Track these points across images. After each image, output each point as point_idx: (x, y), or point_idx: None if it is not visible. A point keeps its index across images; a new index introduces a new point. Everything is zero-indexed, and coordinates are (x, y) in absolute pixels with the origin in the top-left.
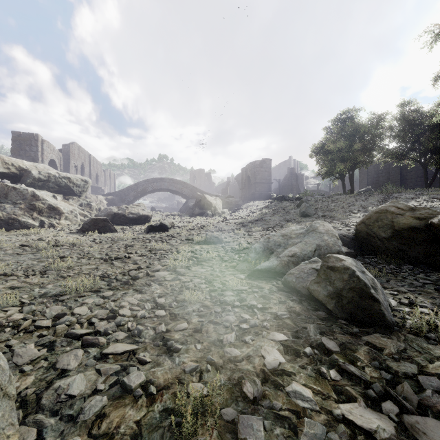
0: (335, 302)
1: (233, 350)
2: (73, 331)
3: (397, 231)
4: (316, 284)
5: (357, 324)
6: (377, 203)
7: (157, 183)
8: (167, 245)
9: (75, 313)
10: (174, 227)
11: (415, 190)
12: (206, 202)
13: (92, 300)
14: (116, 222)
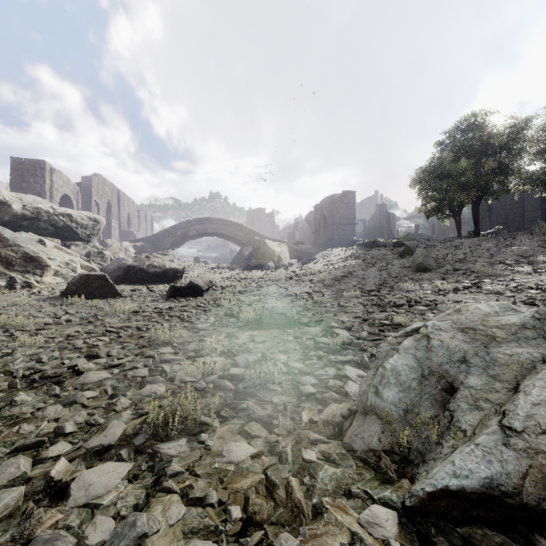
0: None
1: None
2: None
3: None
4: None
5: None
6: (540, 248)
7: (202, 226)
8: (186, 330)
9: None
10: (215, 289)
11: None
12: (267, 250)
13: None
14: (131, 279)
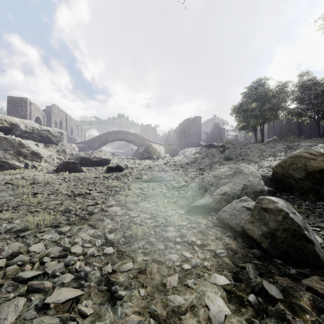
0: (270, 241)
1: (176, 298)
2: (20, 274)
3: (310, 173)
4: (250, 223)
5: (292, 263)
6: (283, 149)
7: (116, 135)
8: (121, 183)
9: (30, 250)
10: (128, 168)
11: (312, 139)
12: (152, 149)
13: (50, 235)
14: (84, 164)
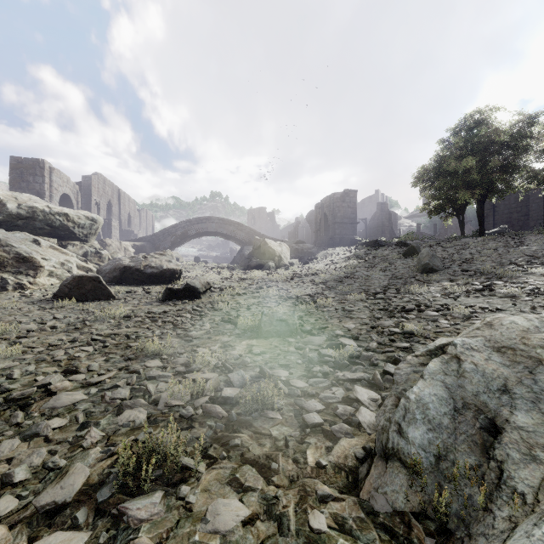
0: None
1: None
2: None
3: None
4: None
5: None
6: None
7: (202, 225)
8: (178, 339)
9: None
10: (213, 290)
11: None
12: (267, 249)
13: None
14: (127, 280)
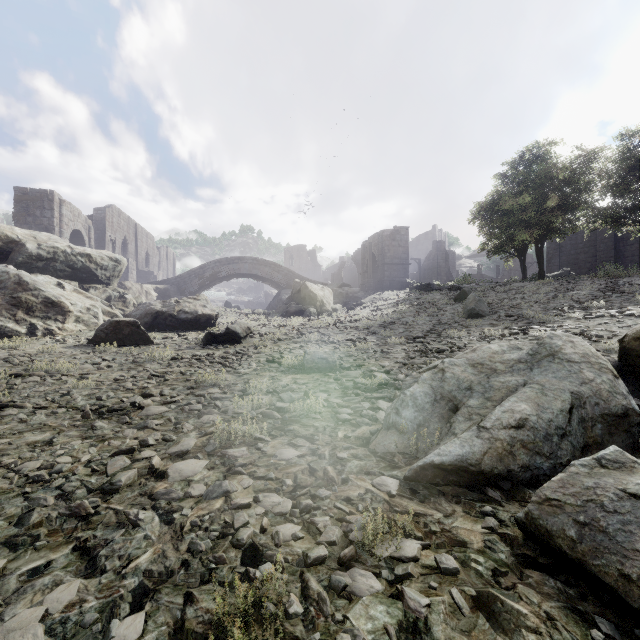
0: None
1: None
2: None
3: None
4: None
5: None
6: (599, 293)
7: (234, 266)
8: (229, 375)
9: None
10: (253, 336)
11: None
12: (308, 293)
13: None
14: (159, 326)
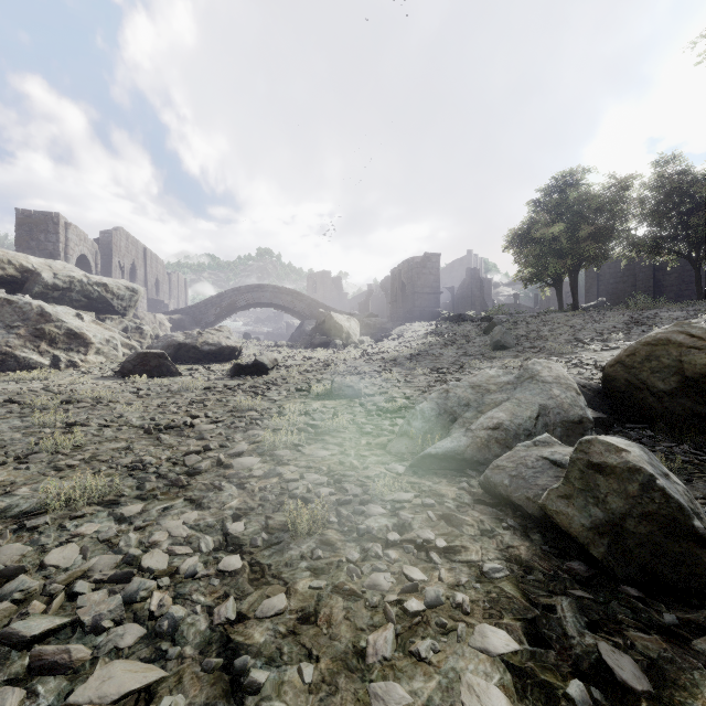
0: (609, 544)
1: (392, 691)
2: (16, 626)
3: (690, 379)
4: (563, 499)
5: (664, 597)
6: (622, 326)
7: (254, 294)
8: (263, 401)
9: (47, 563)
10: (279, 368)
11: (685, 303)
12: (333, 324)
13: (96, 526)
14: (182, 358)
